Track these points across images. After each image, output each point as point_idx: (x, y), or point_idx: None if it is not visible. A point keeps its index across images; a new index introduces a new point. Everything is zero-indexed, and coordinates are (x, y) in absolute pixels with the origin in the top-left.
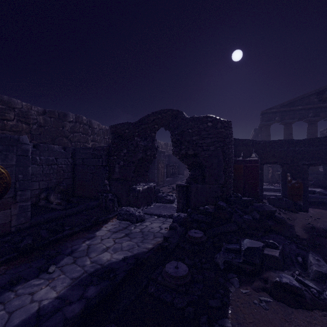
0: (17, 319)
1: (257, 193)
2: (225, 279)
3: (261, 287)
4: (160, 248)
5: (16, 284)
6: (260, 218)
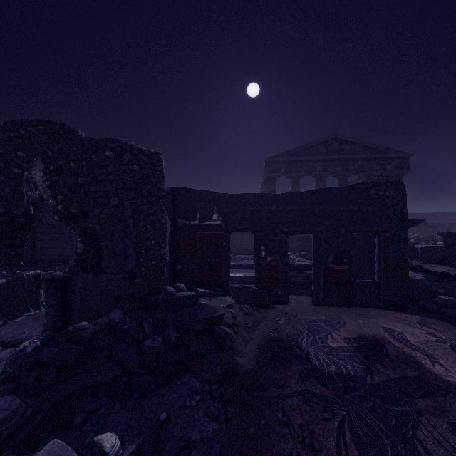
0: None
1: (221, 279)
2: None
3: None
4: None
5: None
6: (179, 340)
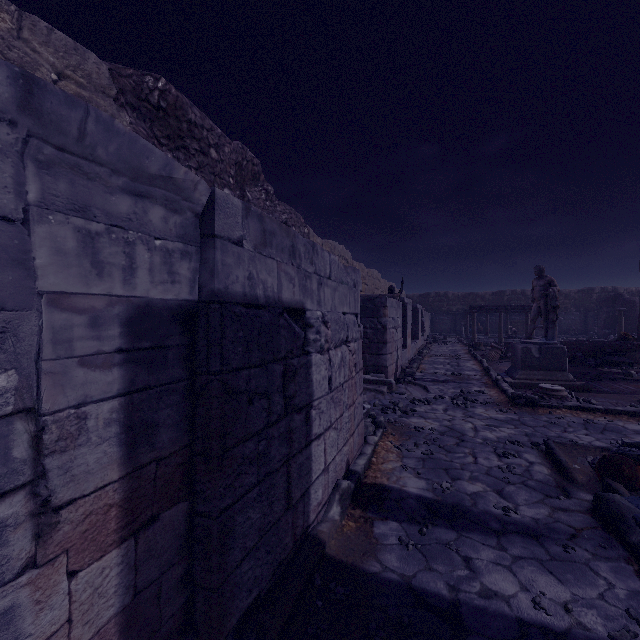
0: None
1: None
2: None
3: None
4: None
5: None
6: None
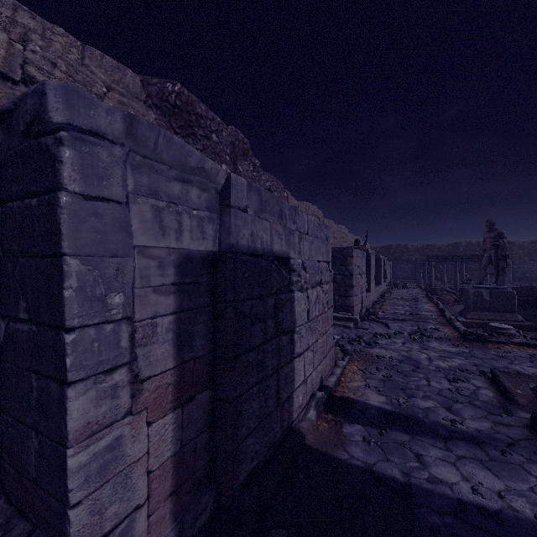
0: None
1: None
2: None
3: None
4: None
5: None
6: None
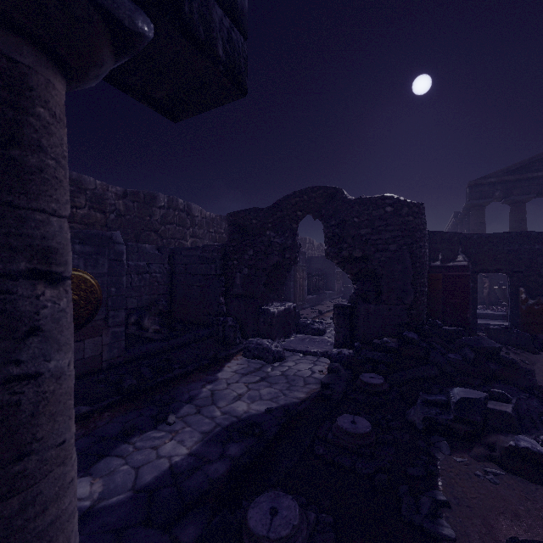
0: (147, 476)
1: (467, 320)
2: (427, 443)
3: (486, 456)
4: (319, 398)
5: (130, 435)
6: (475, 359)
